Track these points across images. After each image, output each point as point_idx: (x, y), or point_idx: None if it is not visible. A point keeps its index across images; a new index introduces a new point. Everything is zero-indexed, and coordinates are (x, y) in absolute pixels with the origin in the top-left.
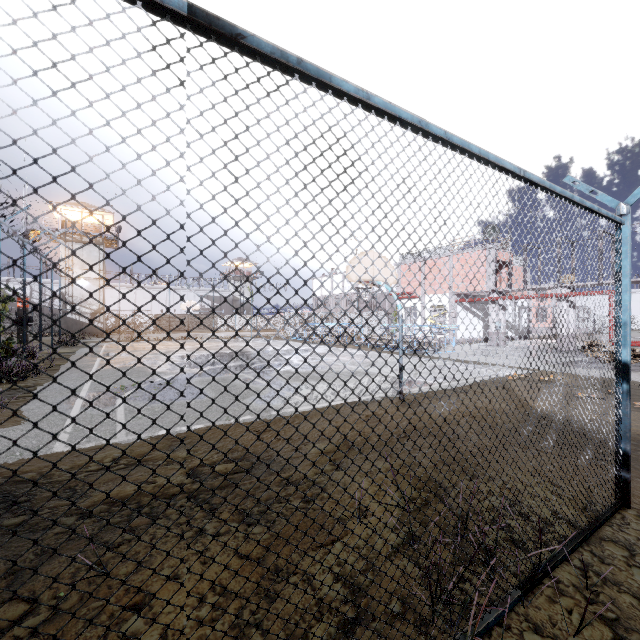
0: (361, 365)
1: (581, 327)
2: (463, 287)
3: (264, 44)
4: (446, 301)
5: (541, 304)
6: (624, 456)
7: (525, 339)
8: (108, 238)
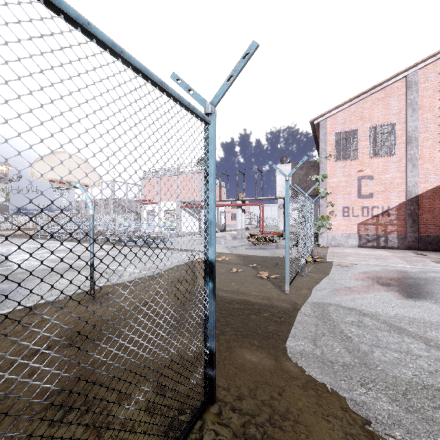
0: (86, 259)
1: (252, 224)
2: (185, 197)
3: None
4: (175, 207)
5: (234, 210)
6: (210, 354)
7: (223, 231)
8: None
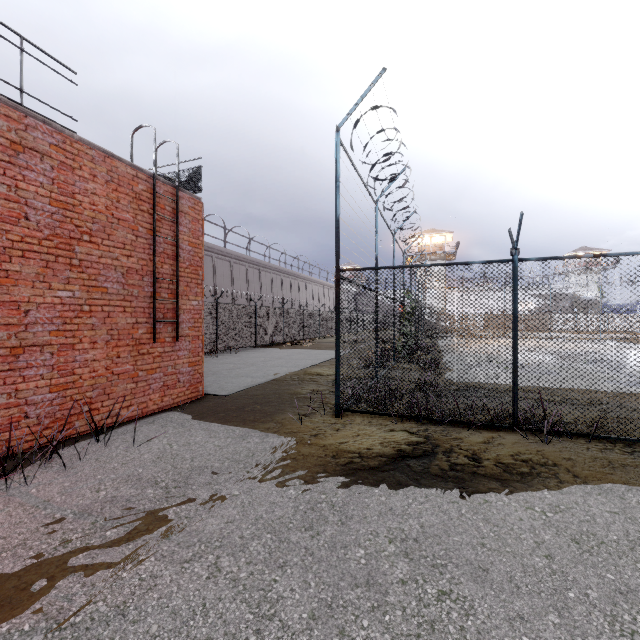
0: None
1: None
2: None
3: (613, 254)
4: None
5: None
6: None
7: None
8: (448, 253)
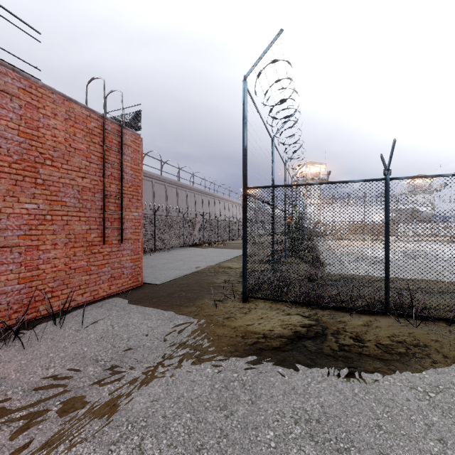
0: None
1: None
2: None
3: None
4: None
5: None
6: None
7: None
8: (322, 179)
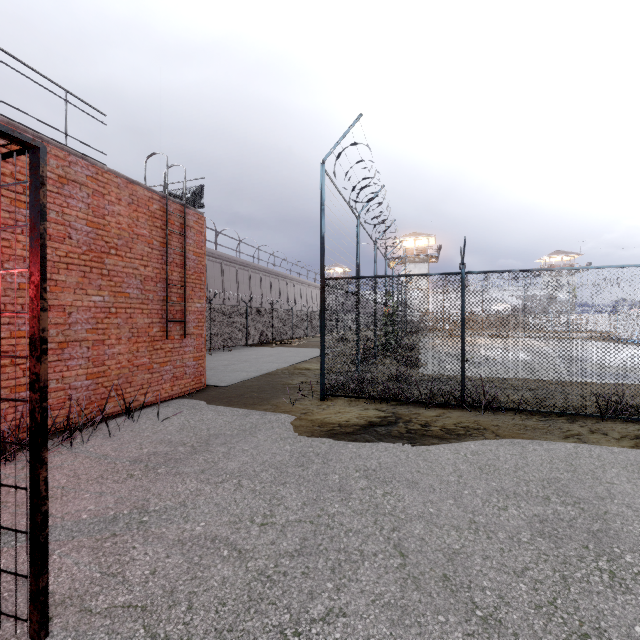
0: None
1: None
2: None
3: (534, 269)
4: None
5: None
6: None
7: None
8: (431, 256)
